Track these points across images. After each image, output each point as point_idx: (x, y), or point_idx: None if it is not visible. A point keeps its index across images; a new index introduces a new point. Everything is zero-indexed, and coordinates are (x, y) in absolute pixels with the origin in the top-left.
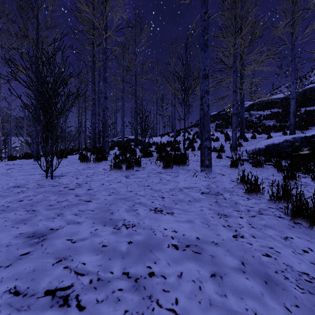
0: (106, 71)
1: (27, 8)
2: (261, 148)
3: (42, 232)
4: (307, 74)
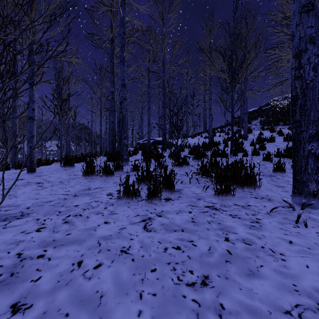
0: (123, 49)
1: None
2: None
3: None
4: None
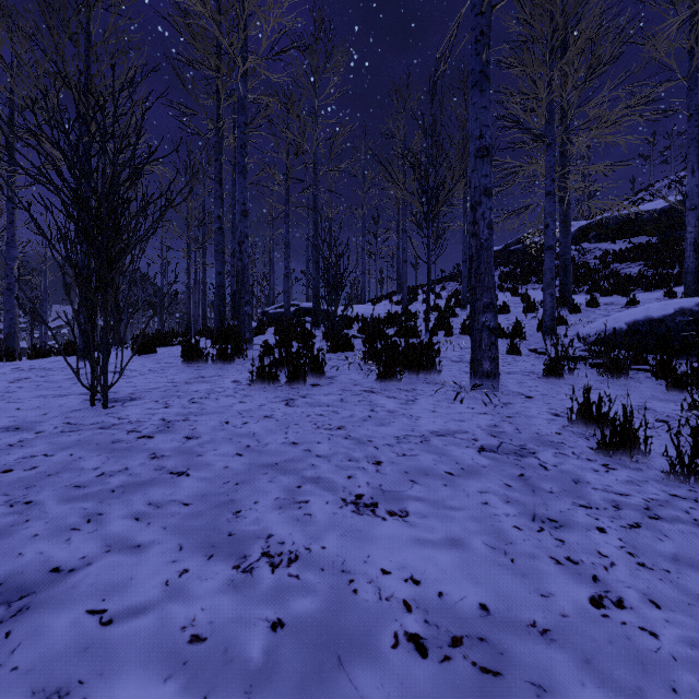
0: (244, 151)
1: (63, 7)
2: (616, 330)
3: (25, 582)
4: None
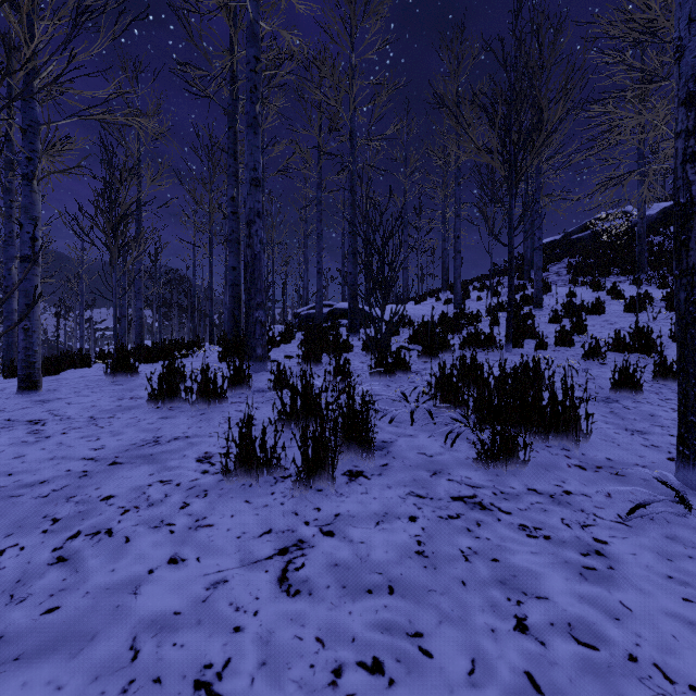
0: (255, 96)
1: None
2: None
3: None
4: None
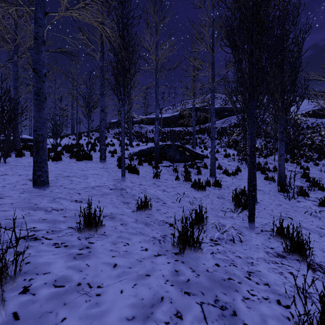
0: (17, 81)
1: None
2: (136, 152)
3: None
4: (177, 103)
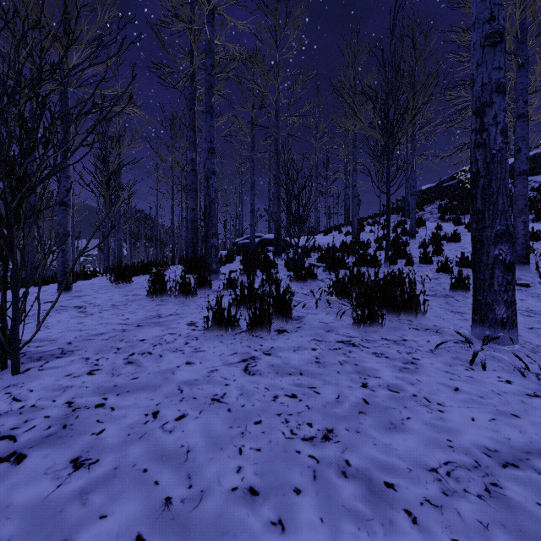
0: (211, 91)
1: None
2: None
3: None
4: None
